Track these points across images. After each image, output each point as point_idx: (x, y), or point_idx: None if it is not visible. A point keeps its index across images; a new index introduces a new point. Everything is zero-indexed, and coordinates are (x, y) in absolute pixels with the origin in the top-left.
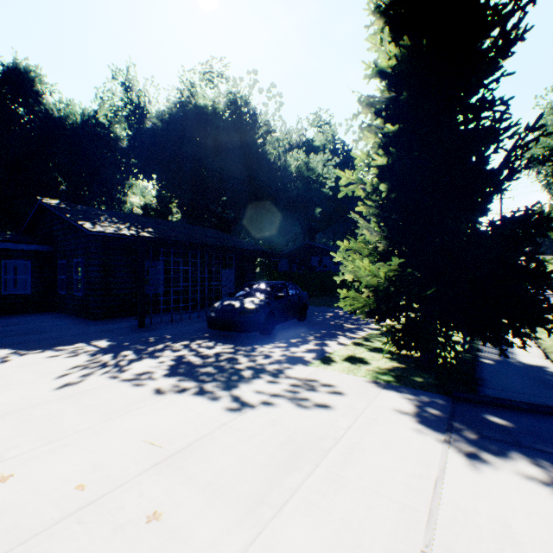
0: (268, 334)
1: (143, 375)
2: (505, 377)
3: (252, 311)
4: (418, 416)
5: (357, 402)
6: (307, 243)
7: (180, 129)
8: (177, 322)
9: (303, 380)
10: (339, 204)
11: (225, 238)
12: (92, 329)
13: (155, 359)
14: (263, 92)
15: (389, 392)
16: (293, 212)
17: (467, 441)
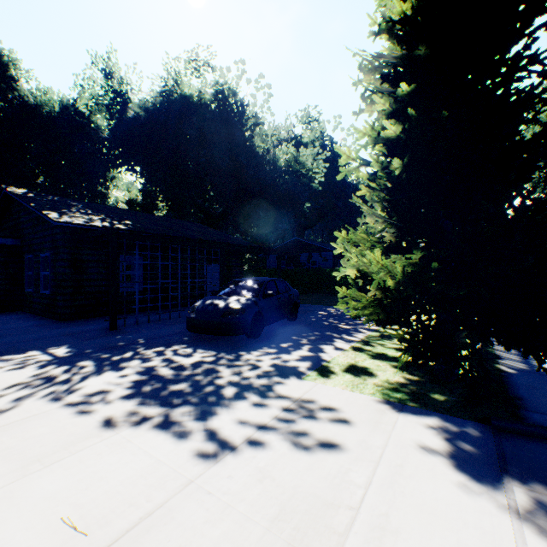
0: (255, 338)
1: (96, 396)
2: (545, 394)
3: (237, 312)
4: (458, 461)
5: (371, 436)
6: (296, 239)
7: (164, 119)
8: (155, 323)
9: (299, 401)
10: (327, 201)
11: (211, 232)
12: (55, 332)
13: (117, 372)
14: (251, 82)
15: (409, 419)
16: (282, 208)
17: (544, 510)
